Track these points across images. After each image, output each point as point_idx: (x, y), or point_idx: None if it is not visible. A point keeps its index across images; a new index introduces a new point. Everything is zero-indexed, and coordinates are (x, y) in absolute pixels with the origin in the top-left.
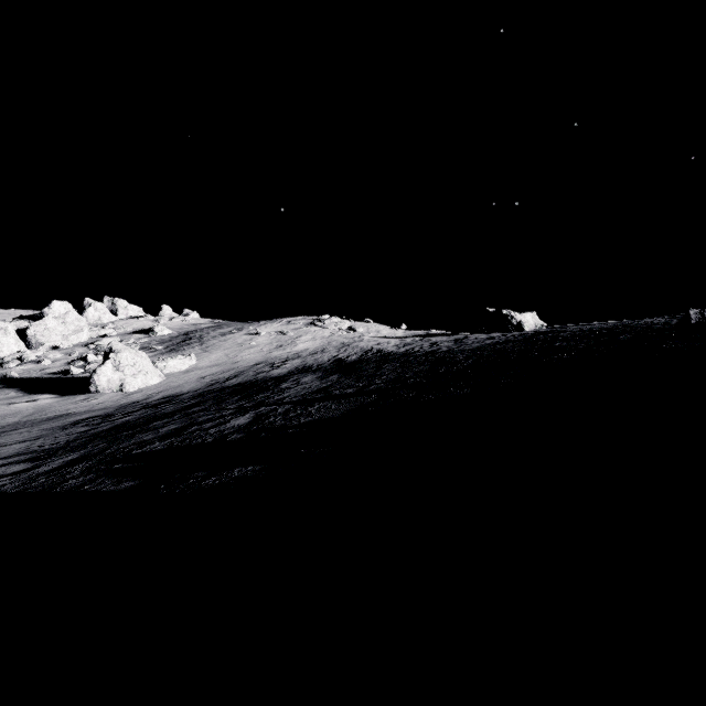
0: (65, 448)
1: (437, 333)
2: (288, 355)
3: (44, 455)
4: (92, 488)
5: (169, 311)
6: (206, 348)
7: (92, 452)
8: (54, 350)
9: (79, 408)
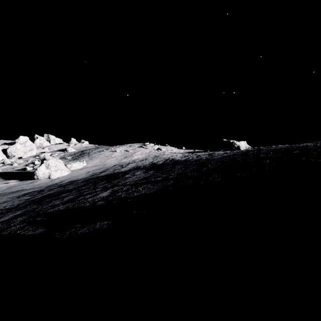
0: (16, 208)
1: (199, 151)
2: (129, 161)
3: (5, 211)
4: (21, 232)
5: (74, 141)
6: (91, 158)
7: (28, 210)
8: (20, 159)
9: (28, 187)
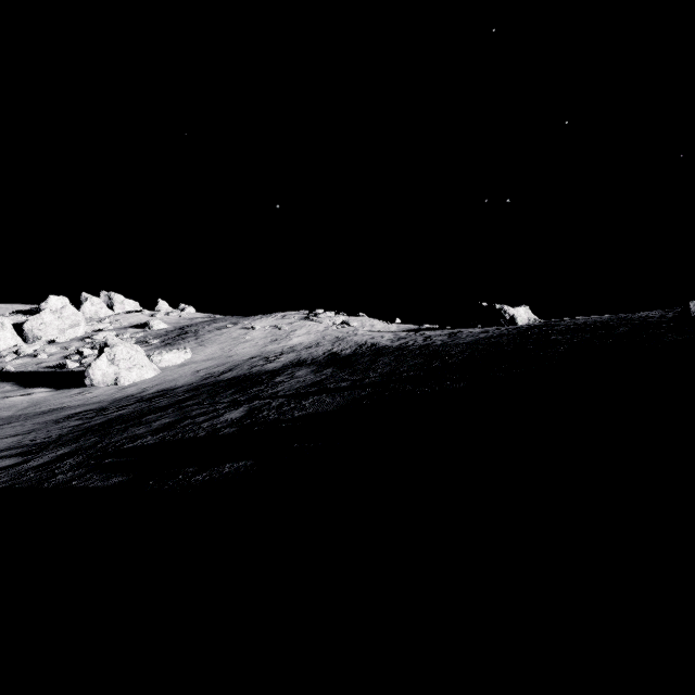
0: (57, 442)
1: (430, 327)
2: (283, 349)
3: (35, 449)
4: (80, 483)
5: (165, 306)
6: (202, 342)
7: (83, 447)
8: (51, 344)
9: (74, 402)
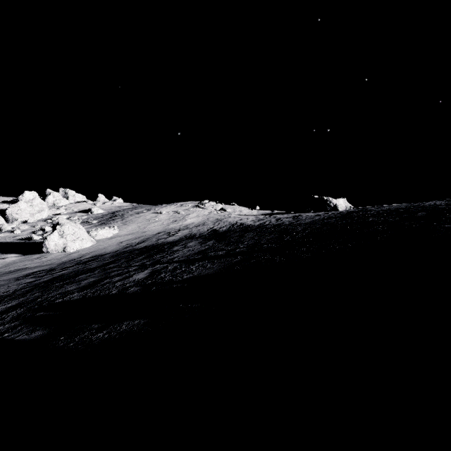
0: (11, 296)
1: (280, 212)
2: (180, 227)
3: None
4: (9, 336)
5: (103, 198)
6: (125, 222)
7: (27, 300)
8: (24, 223)
9: (33, 264)
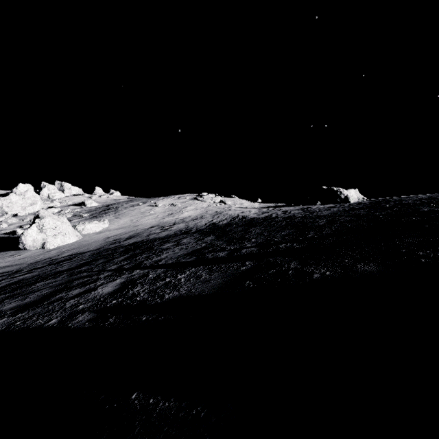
0: None
1: (283, 205)
2: (175, 220)
3: None
4: None
5: (100, 191)
6: (118, 215)
7: None
8: (14, 217)
9: (2, 263)
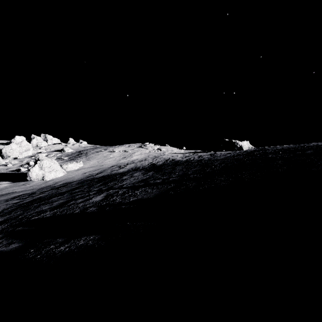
0: None
1: (200, 151)
2: (128, 162)
3: None
4: None
5: (72, 141)
6: (88, 158)
7: (11, 217)
8: (15, 159)
9: (20, 189)
